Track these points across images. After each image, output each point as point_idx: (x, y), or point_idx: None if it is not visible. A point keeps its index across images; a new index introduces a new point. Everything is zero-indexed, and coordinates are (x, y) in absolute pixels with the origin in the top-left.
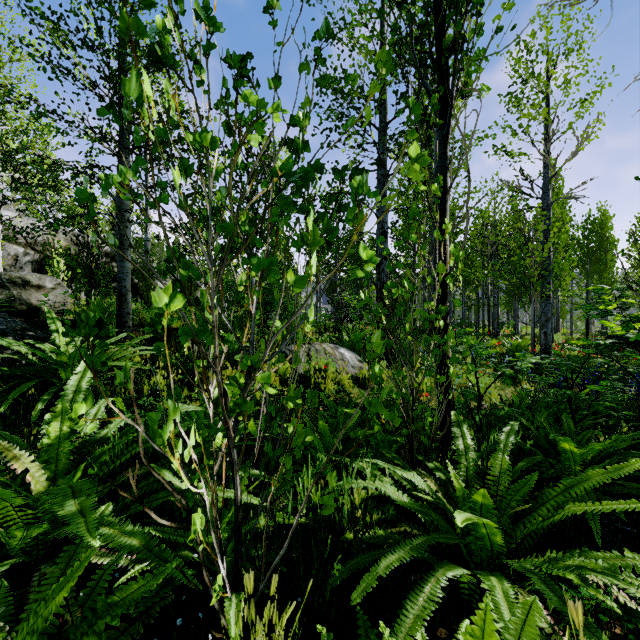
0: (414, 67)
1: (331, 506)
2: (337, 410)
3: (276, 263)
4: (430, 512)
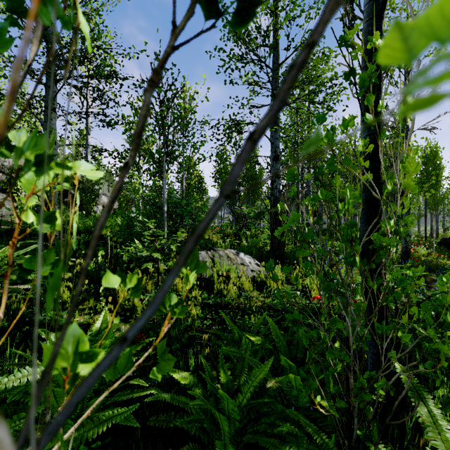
0: None
1: None
2: (241, 335)
3: None
4: None
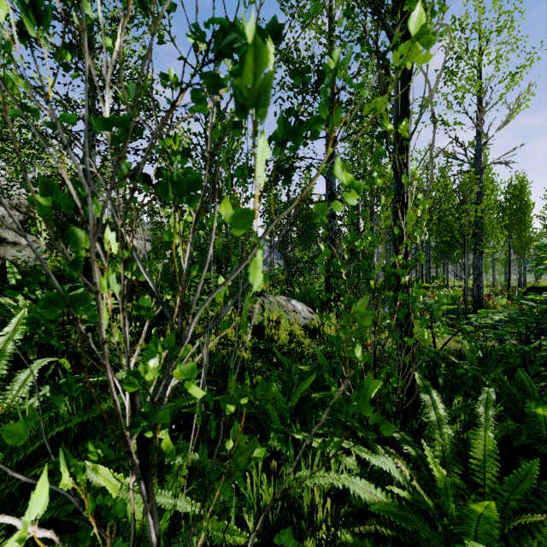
0: (372, 11)
1: (290, 546)
2: (291, 366)
3: (200, 185)
4: (411, 516)
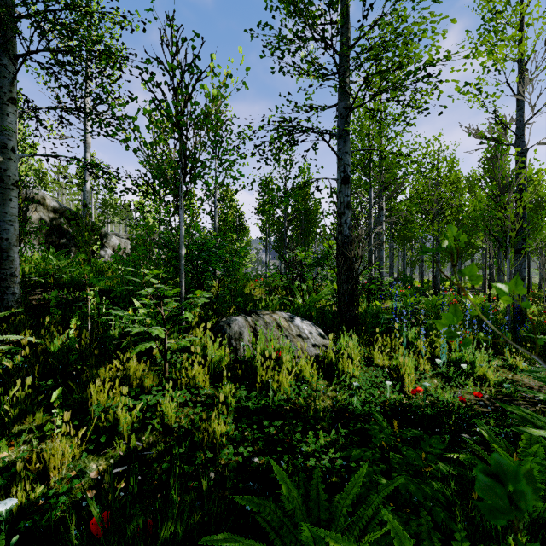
0: None
1: None
2: (316, 534)
3: None
4: None
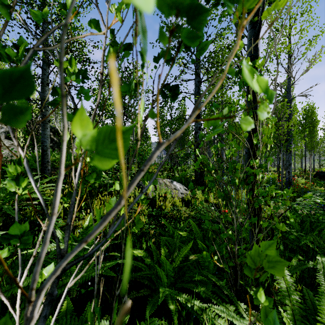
0: None
1: None
2: (174, 231)
3: (31, 86)
4: None
